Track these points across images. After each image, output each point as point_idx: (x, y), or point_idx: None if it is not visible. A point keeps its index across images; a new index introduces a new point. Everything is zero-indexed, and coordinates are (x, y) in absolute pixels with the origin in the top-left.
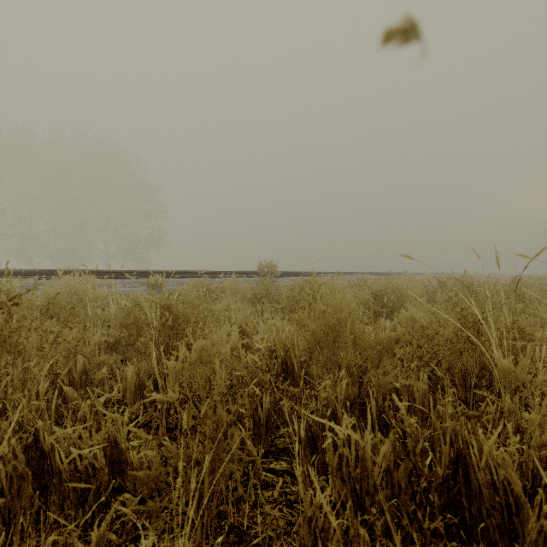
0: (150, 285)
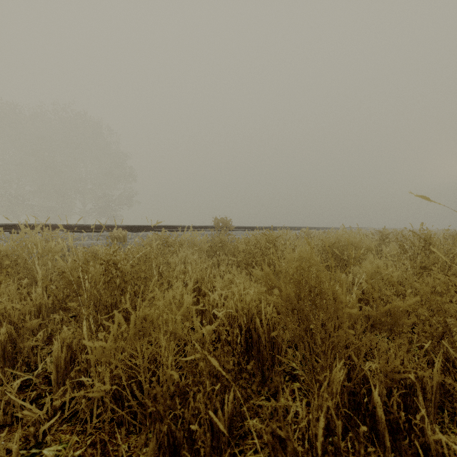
0: (114, 238)
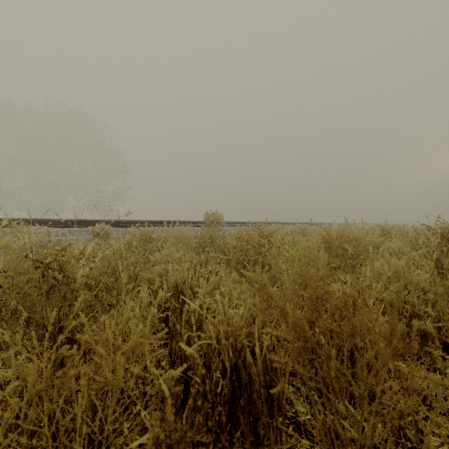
0: (96, 233)
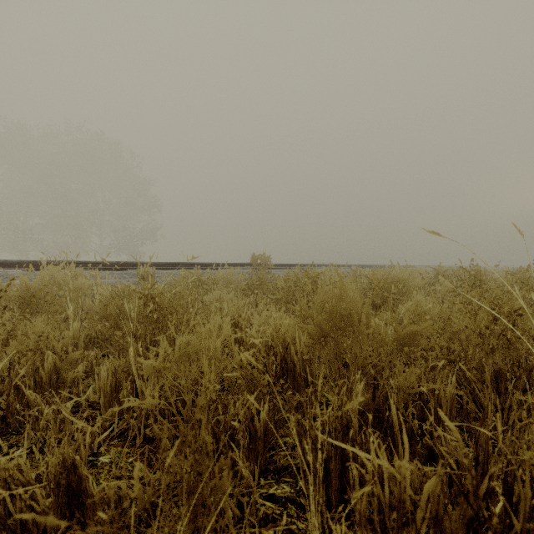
0: (141, 276)
